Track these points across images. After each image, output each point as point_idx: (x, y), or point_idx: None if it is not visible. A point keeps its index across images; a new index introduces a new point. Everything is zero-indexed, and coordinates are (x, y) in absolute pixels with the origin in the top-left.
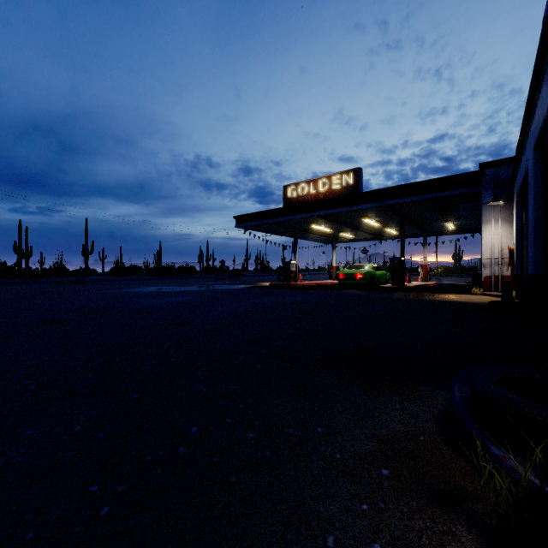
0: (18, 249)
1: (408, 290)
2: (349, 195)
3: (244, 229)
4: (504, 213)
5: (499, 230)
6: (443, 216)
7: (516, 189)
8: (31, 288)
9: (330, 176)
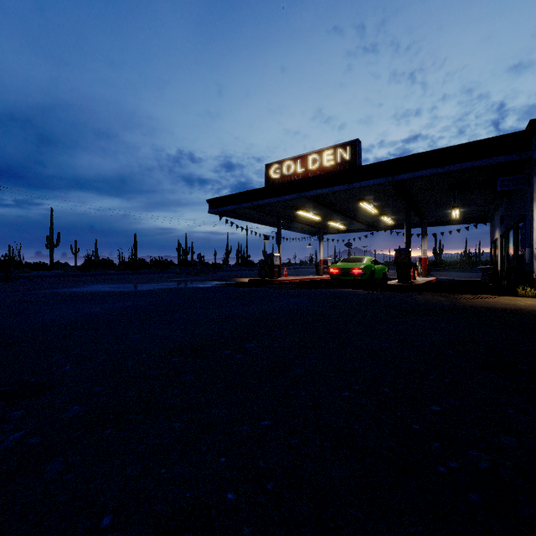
0: None
1: (421, 289)
2: (349, 169)
3: (219, 215)
4: None
5: None
6: (457, 199)
7: None
8: None
9: (321, 151)
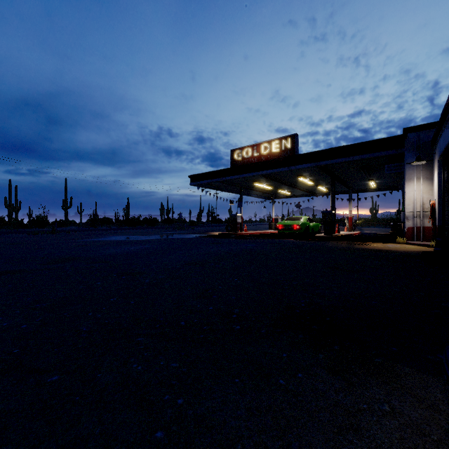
0: (8, 204)
1: (338, 239)
2: (288, 157)
3: (197, 186)
4: (425, 172)
5: (421, 187)
6: (368, 175)
7: (439, 150)
8: (11, 238)
9: (270, 141)
